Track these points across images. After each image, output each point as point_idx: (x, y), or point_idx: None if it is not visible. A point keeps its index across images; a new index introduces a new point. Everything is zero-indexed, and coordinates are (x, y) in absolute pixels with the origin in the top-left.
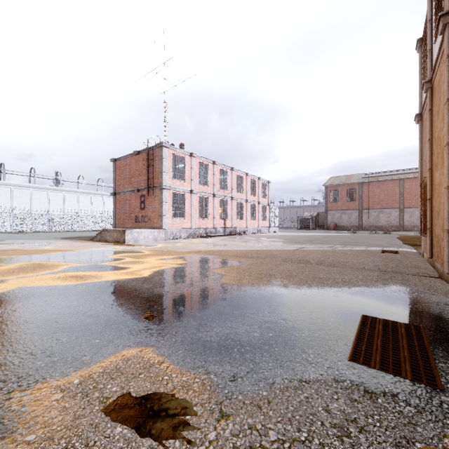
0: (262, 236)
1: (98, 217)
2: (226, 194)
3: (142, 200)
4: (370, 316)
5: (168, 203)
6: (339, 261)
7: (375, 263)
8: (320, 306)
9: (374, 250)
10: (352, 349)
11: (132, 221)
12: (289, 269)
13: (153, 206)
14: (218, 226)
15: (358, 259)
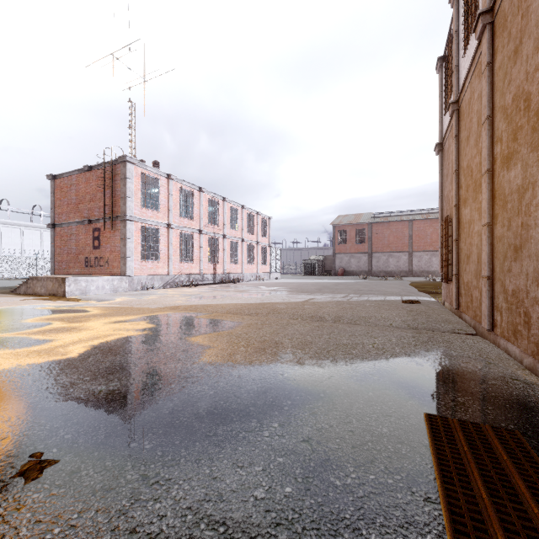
0: (262, 283)
1: (32, 260)
2: (216, 231)
3: (96, 236)
4: (436, 415)
5: (134, 240)
6: (361, 316)
7: (402, 318)
8: (358, 401)
9: (394, 299)
10: (446, 512)
11: (81, 265)
12: (301, 331)
13: (112, 244)
14: (206, 271)
15: (382, 313)
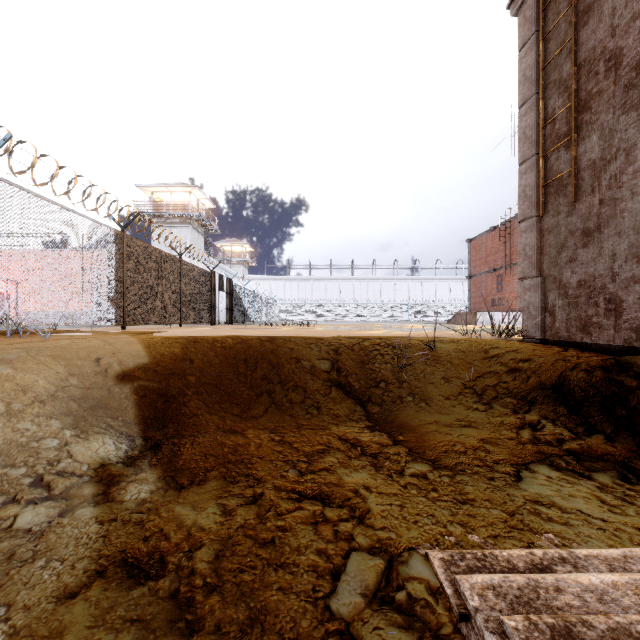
0: None
1: (456, 306)
2: None
3: (499, 281)
4: None
5: None
6: None
7: None
8: None
9: None
10: None
11: (488, 305)
12: None
13: (510, 286)
14: None
15: None
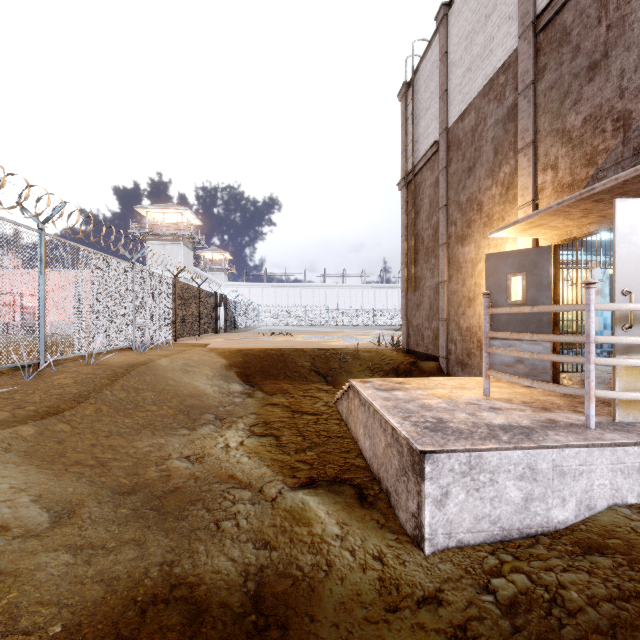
0: None
1: None
2: None
3: None
4: None
5: None
6: None
7: None
8: None
9: None
10: None
11: None
12: None
13: None
14: None
15: None
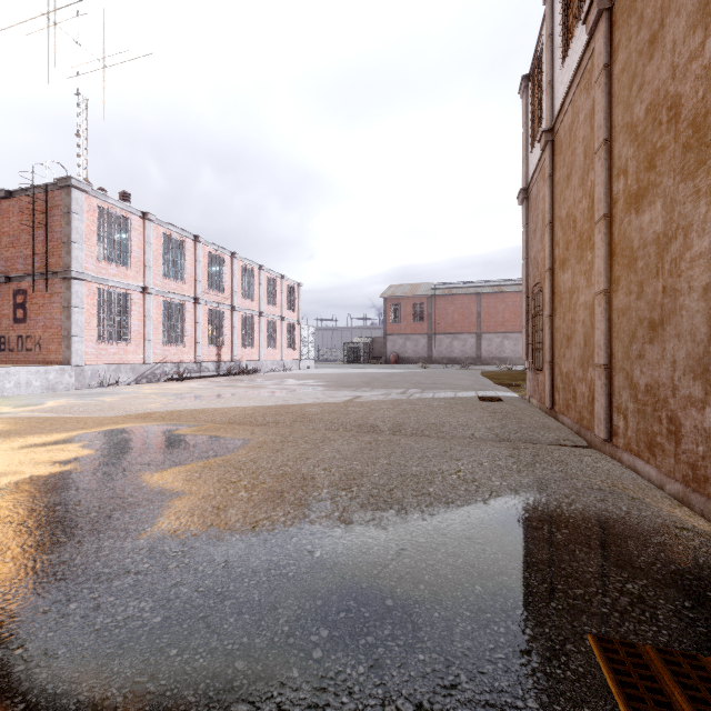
0: (288, 375)
1: None
2: (221, 300)
3: (19, 302)
4: (613, 638)
5: (85, 309)
6: (429, 423)
7: (487, 424)
8: (461, 613)
9: (468, 396)
10: None
11: None
12: (344, 452)
13: (47, 316)
14: (205, 358)
15: (457, 418)
